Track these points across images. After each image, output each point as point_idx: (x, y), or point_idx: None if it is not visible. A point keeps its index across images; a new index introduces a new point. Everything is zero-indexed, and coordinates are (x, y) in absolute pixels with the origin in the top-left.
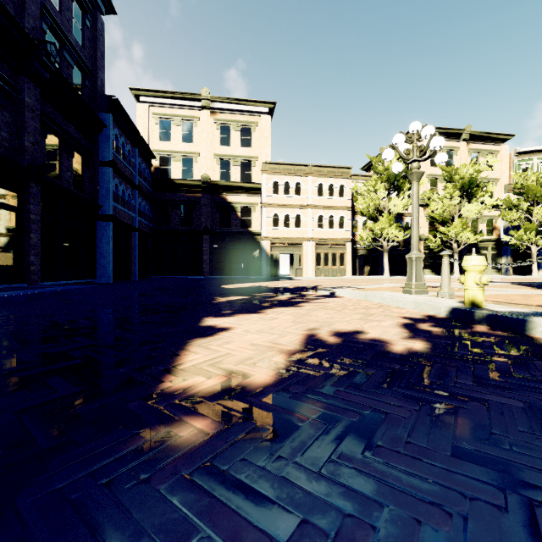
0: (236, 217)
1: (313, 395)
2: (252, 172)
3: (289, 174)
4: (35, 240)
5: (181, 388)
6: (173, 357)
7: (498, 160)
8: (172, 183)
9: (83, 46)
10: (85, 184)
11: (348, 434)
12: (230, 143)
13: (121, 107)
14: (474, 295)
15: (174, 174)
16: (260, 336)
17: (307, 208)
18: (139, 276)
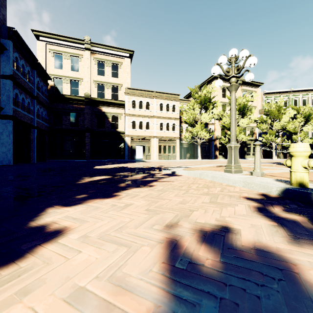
0: (108, 121)
1: None
2: (119, 93)
3: (142, 96)
4: None
5: None
6: None
7: (258, 95)
8: (63, 97)
9: None
10: None
11: None
12: (104, 74)
13: (20, 37)
14: (302, 176)
15: (65, 92)
16: (99, 254)
17: (153, 118)
18: (38, 160)
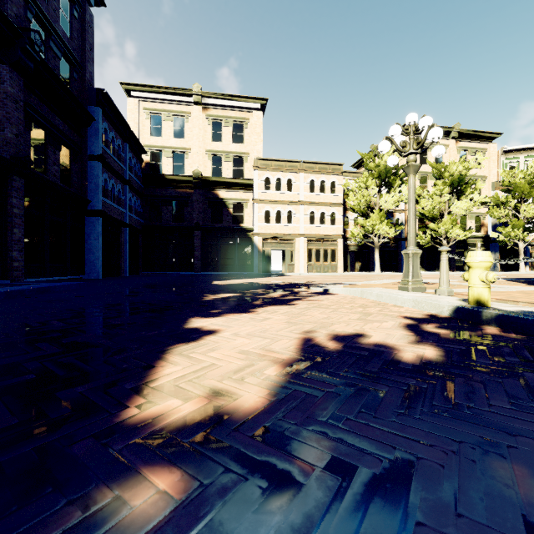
0: (228, 213)
1: (317, 426)
2: (244, 168)
3: (280, 171)
4: (19, 235)
5: (149, 417)
6: (146, 370)
7: (487, 157)
8: (163, 178)
9: (71, 37)
10: (72, 178)
11: (371, 499)
12: (222, 139)
13: (110, 100)
14: (480, 293)
15: (166, 170)
16: (250, 341)
17: (299, 205)
18: (129, 272)
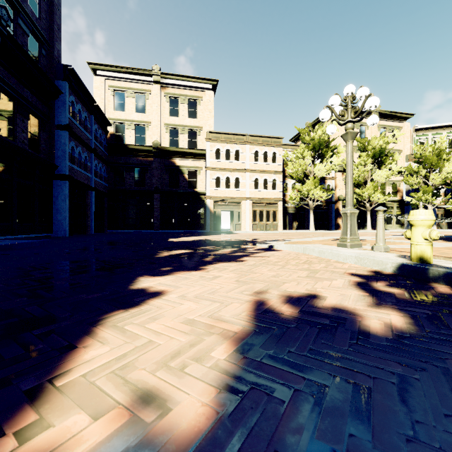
0: (184, 179)
1: None
2: (198, 140)
3: (229, 142)
4: None
5: None
6: (63, 354)
7: (403, 133)
8: (126, 148)
9: (39, 17)
10: (41, 145)
11: None
12: (178, 114)
13: (77, 76)
14: (423, 250)
15: (128, 140)
16: (198, 306)
17: (245, 172)
18: (95, 230)
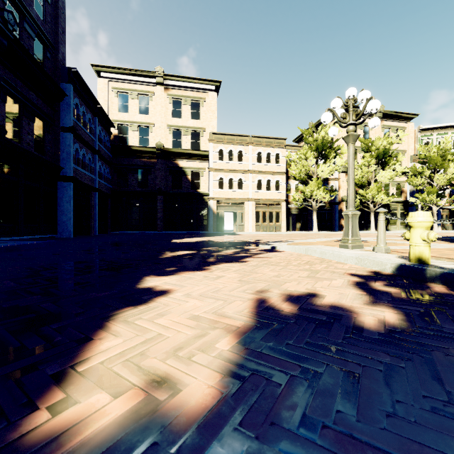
0: (187, 180)
1: (285, 442)
2: (201, 141)
3: (232, 144)
4: None
5: (58, 428)
6: (81, 345)
7: (407, 134)
8: (129, 149)
9: (44, 20)
10: (46, 147)
11: None
12: (181, 115)
13: (81, 78)
14: (421, 251)
15: (132, 142)
16: (202, 303)
17: (248, 173)
18: (99, 231)
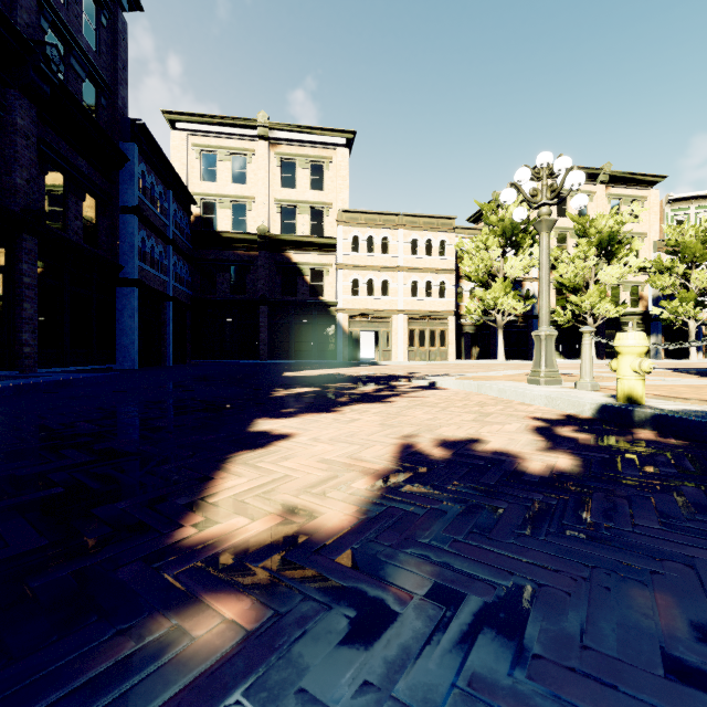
0: (304, 282)
1: (417, 549)
2: (325, 223)
3: (373, 226)
4: (31, 311)
5: (209, 537)
6: (203, 483)
7: (646, 209)
8: (218, 237)
9: (98, 52)
10: (100, 237)
11: (480, 630)
12: (296, 185)
13: (149, 134)
14: (631, 386)
15: (222, 226)
16: (334, 447)
17: (397, 271)
18: (174, 360)
